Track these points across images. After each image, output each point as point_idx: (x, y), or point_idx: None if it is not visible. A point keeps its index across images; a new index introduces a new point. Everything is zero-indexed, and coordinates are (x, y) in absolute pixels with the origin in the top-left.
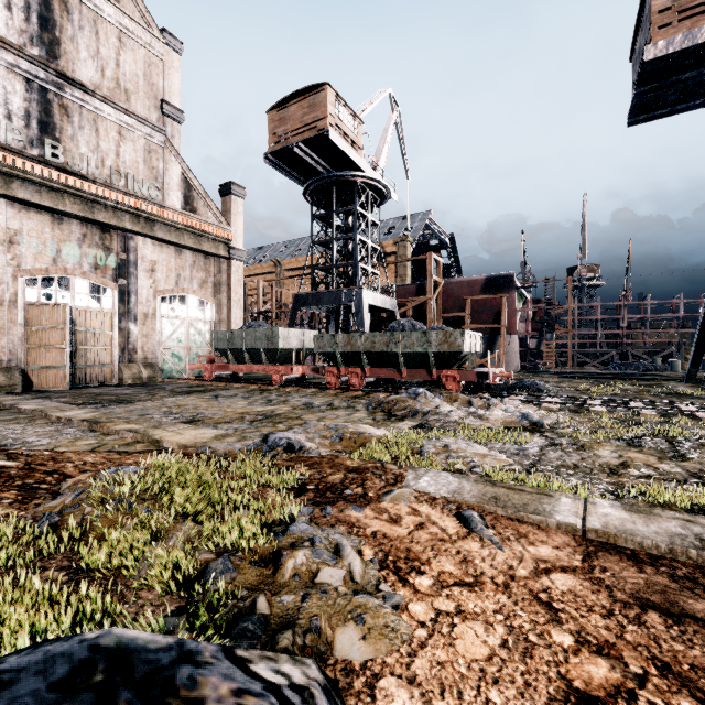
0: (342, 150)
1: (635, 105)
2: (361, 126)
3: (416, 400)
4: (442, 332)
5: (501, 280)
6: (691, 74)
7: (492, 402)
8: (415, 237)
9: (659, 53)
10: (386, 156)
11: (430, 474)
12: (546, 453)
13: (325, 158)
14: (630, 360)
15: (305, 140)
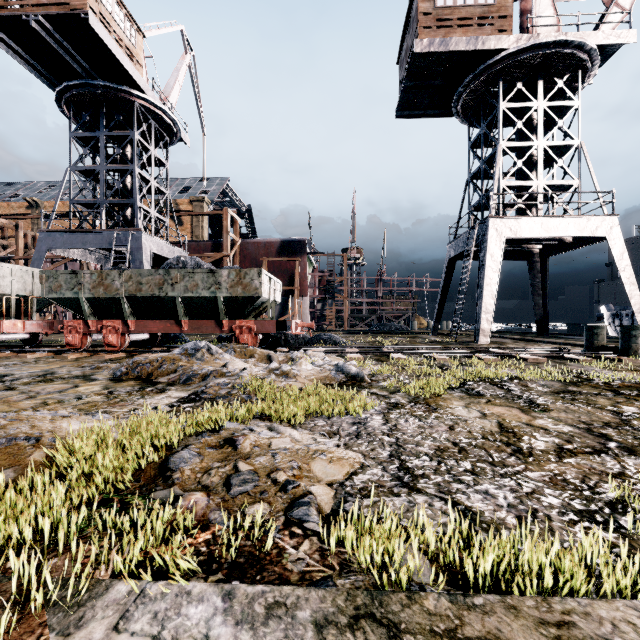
0: (111, 51)
1: (402, 99)
2: (142, 38)
3: (195, 357)
4: (235, 270)
5: (295, 244)
6: (440, 82)
7: (296, 355)
8: (213, 199)
9: (424, 49)
10: (177, 97)
11: (130, 637)
12: (398, 424)
13: (87, 57)
14: (385, 322)
15: (51, 16)
